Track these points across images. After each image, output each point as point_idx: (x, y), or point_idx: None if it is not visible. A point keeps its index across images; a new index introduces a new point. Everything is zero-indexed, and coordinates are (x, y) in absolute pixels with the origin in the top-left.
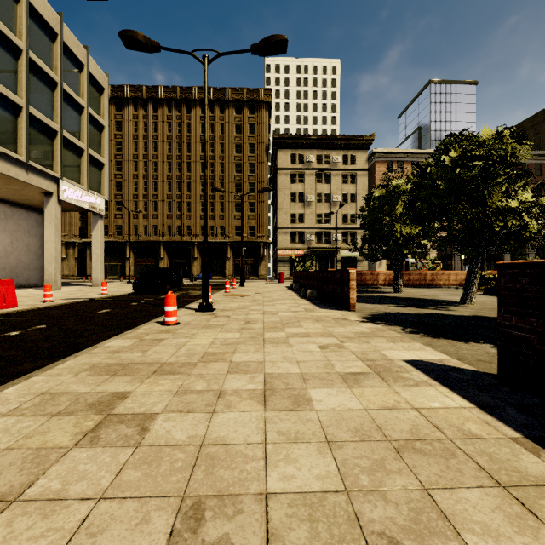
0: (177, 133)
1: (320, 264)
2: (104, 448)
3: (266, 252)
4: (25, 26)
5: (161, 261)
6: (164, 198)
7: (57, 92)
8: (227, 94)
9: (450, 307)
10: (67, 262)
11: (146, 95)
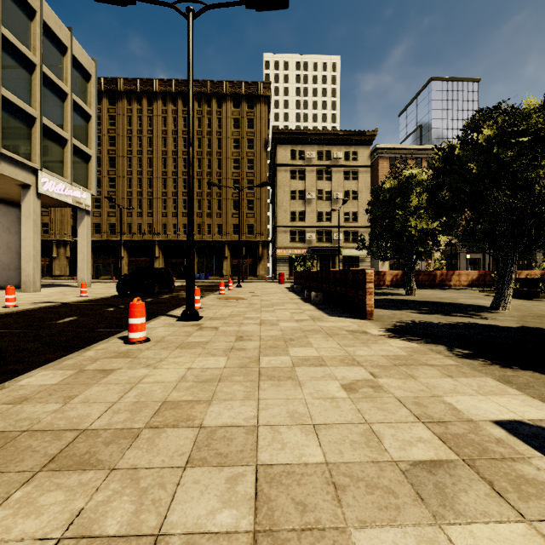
0: (173, 128)
1: (321, 264)
2: None
3: (265, 251)
4: None
5: (156, 260)
6: (159, 196)
7: (35, 75)
8: (225, 87)
9: (483, 314)
10: (58, 262)
11: (141, 89)
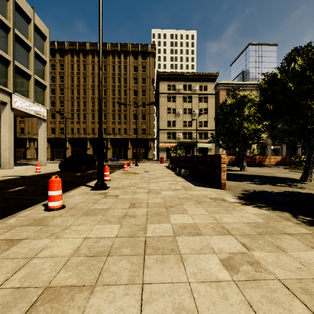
0: (98, 71)
1: (185, 152)
2: None
3: (152, 144)
4: None
5: (88, 149)
6: (90, 111)
7: (10, 34)
8: (128, 47)
9: (298, 185)
10: (30, 150)
11: (79, 48)
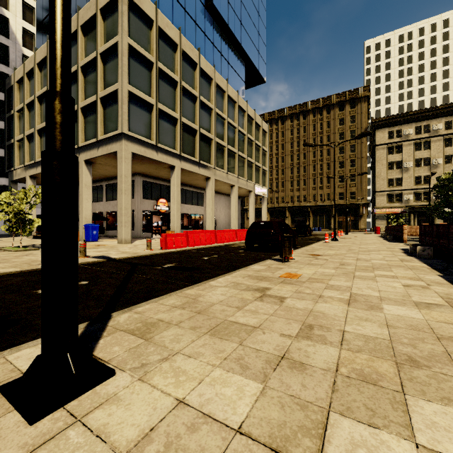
0: (296, 135)
1: (419, 219)
2: (336, 248)
3: (365, 211)
4: (247, 125)
5: (286, 219)
6: (288, 179)
7: (254, 145)
8: (332, 99)
9: None
10: None
11: (277, 116)
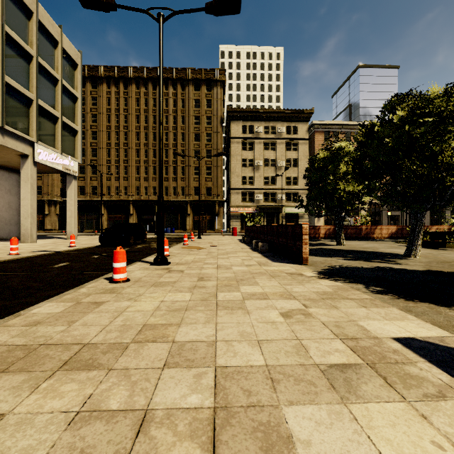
0: (144, 107)
1: (267, 220)
2: None
3: (221, 209)
4: (1, 2)
5: (130, 217)
6: (133, 163)
7: (32, 64)
8: (187, 73)
9: (397, 261)
10: (50, 218)
11: (118, 75)
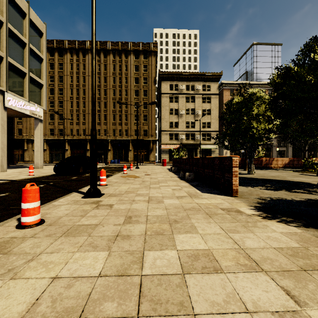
0: (98, 70)
1: (188, 153)
2: None
3: (154, 146)
4: None
5: (87, 151)
6: (90, 112)
7: (3, 29)
8: (129, 46)
9: None
10: (28, 152)
11: (78, 47)
